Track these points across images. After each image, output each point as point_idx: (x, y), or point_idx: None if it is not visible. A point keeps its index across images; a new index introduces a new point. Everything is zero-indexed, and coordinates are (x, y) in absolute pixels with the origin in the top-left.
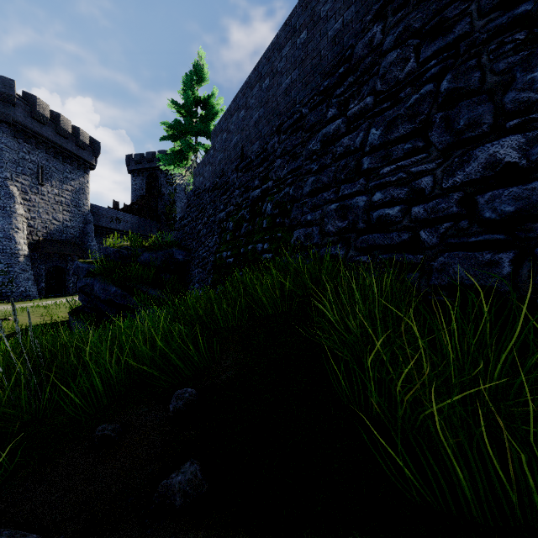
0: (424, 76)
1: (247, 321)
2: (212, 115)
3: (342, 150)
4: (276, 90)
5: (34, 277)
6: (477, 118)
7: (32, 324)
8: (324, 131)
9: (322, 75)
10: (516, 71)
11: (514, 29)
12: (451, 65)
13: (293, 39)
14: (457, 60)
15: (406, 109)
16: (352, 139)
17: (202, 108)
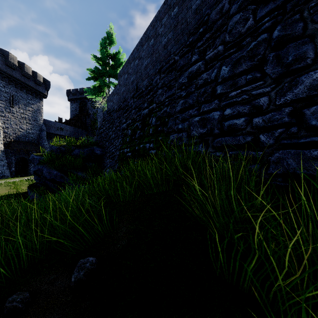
0: (260, 29)
1: (138, 197)
2: (118, 65)
3: (202, 81)
4: (158, 46)
5: (7, 164)
6: (302, 54)
7: (3, 194)
8: (189, 70)
9: (188, 34)
10: None
11: None
12: (280, 20)
13: (169, 12)
14: (284, 17)
15: (247, 52)
16: (209, 74)
17: (112, 61)
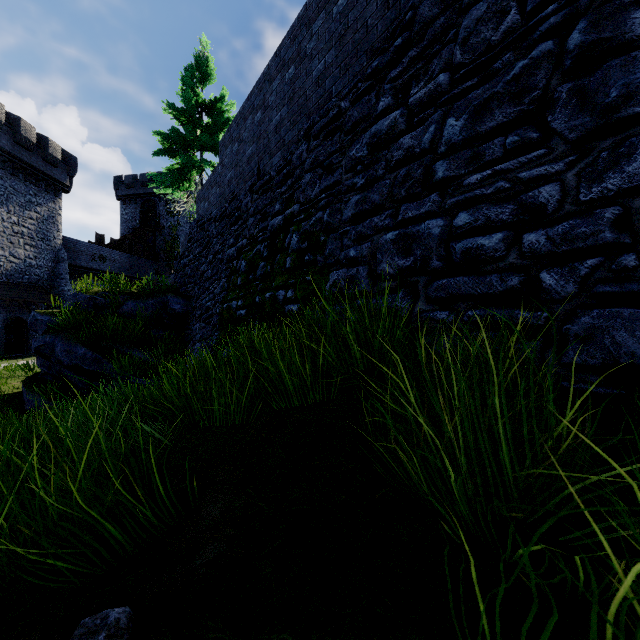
0: (536, 31)
1: (258, 416)
2: (222, 125)
3: (401, 154)
4: (305, 80)
5: None
6: None
7: None
8: (373, 130)
9: (369, 53)
10: None
11: None
12: (585, 8)
13: (328, 7)
14: (595, 1)
15: (506, 84)
16: (417, 137)
17: (209, 116)
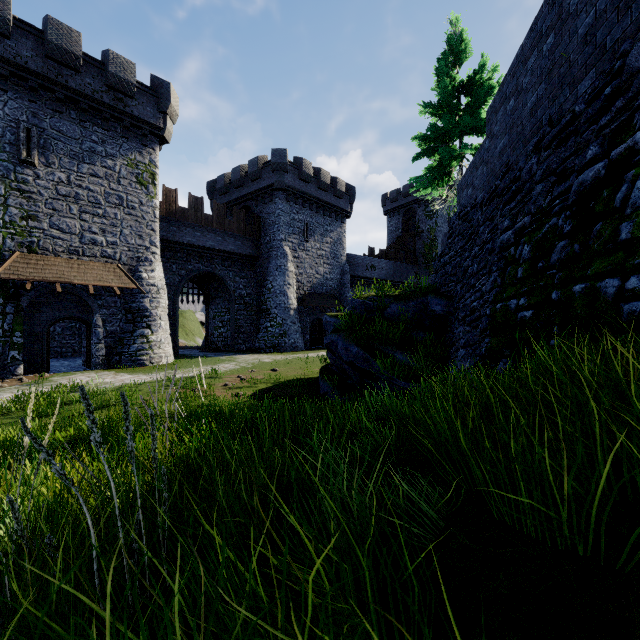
0: None
1: (634, 552)
2: (486, 98)
3: None
4: None
5: (301, 330)
6: None
7: (290, 378)
8: None
9: None
10: None
11: None
12: None
13: None
14: None
15: None
16: None
17: (470, 96)
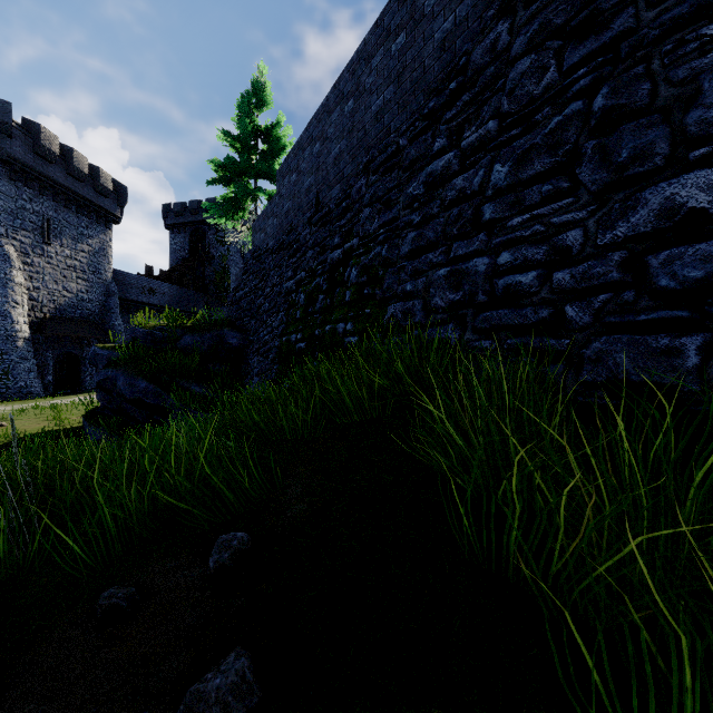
0: (569, 91)
1: (323, 431)
2: (277, 151)
3: (454, 194)
4: (364, 114)
5: (37, 368)
6: (647, 147)
7: (33, 432)
8: (429, 169)
9: (426, 93)
10: (703, 79)
11: (700, 21)
12: (608, 74)
13: (387, 44)
14: (617, 68)
15: (544, 137)
16: (468, 179)
17: (263, 142)
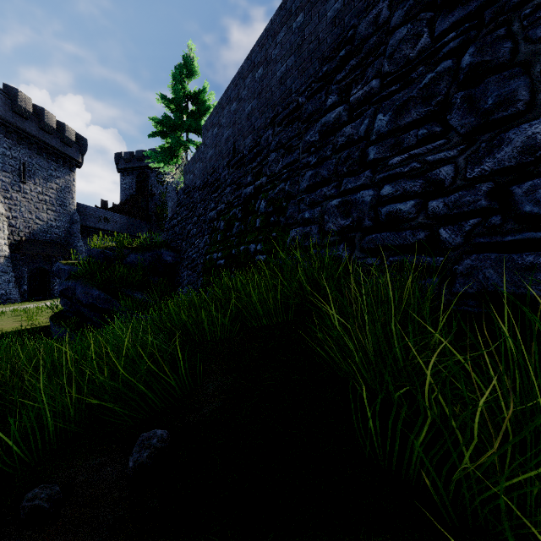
0: (440, 52)
1: (237, 333)
2: (203, 111)
3: (344, 140)
4: (271, 79)
5: (15, 280)
6: (510, 95)
7: (9, 330)
8: (323, 120)
9: (320, 60)
10: None
11: None
12: (474, 36)
13: (289, 23)
14: (481, 31)
15: (419, 90)
16: (355, 127)
17: (193, 104)
